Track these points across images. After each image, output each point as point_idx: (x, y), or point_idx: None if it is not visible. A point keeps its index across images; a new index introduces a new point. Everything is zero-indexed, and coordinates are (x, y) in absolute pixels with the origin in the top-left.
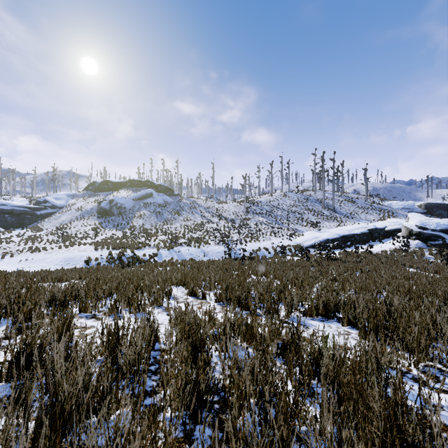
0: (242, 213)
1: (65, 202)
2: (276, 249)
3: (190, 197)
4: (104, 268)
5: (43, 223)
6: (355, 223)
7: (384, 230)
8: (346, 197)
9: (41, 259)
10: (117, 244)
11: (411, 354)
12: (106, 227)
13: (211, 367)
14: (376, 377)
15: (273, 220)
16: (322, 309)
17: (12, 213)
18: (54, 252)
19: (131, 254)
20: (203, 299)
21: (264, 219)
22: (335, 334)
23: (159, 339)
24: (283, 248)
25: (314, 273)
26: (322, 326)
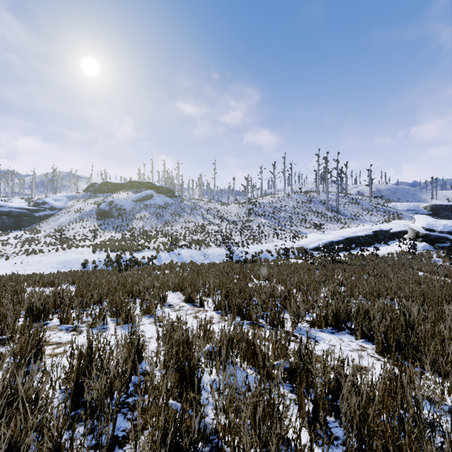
0: (244, 214)
1: (64, 204)
2: (278, 251)
3: (191, 199)
4: (100, 271)
5: (42, 225)
6: (360, 225)
7: (389, 232)
8: (350, 199)
9: (37, 262)
10: (115, 246)
11: (441, 376)
12: (105, 229)
13: (198, 415)
14: (414, 421)
15: (276, 221)
16: (331, 319)
17: (9, 214)
18: (50, 254)
19: (129, 257)
20: (200, 307)
21: (266, 221)
22: (349, 350)
23: (137, 366)
24: (287, 251)
25: (320, 277)
26: (333, 339)
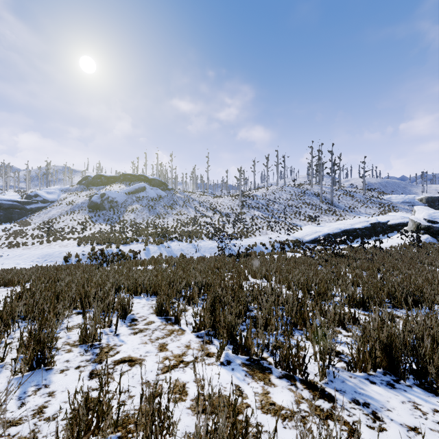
0: (237, 207)
1: (57, 196)
2: (273, 244)
3: (184, 191)
4: (75, 267)
5: (32, 218)
6: (356, 217)
7: (387, 224)
8: (344, 191)
9: (17, 255)
10: (102, 239)
11: None
12: (96, 222)
13: None
14: None
15: (269, 214)
16: (381, 354)
17: None
18: (33, 247)
19: (116, 250)
20: (175, 324)
21: (260, 213)
22: None
23: None
24: (283, 244)
25: (328, 275)
26: (402, 408)
